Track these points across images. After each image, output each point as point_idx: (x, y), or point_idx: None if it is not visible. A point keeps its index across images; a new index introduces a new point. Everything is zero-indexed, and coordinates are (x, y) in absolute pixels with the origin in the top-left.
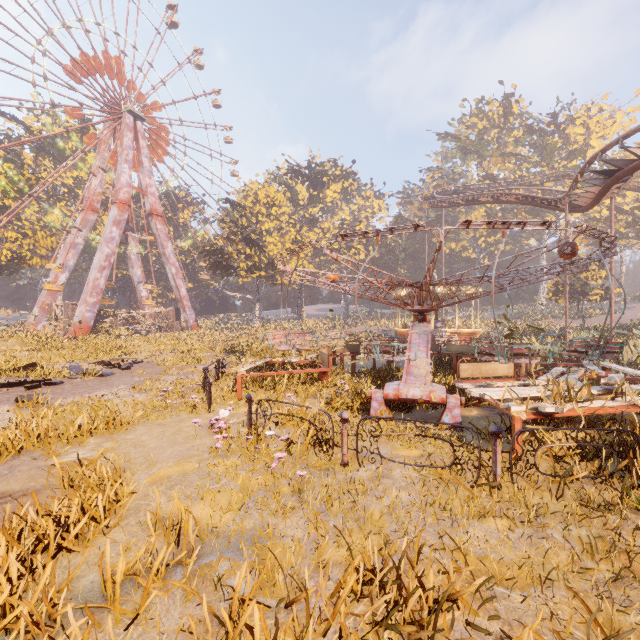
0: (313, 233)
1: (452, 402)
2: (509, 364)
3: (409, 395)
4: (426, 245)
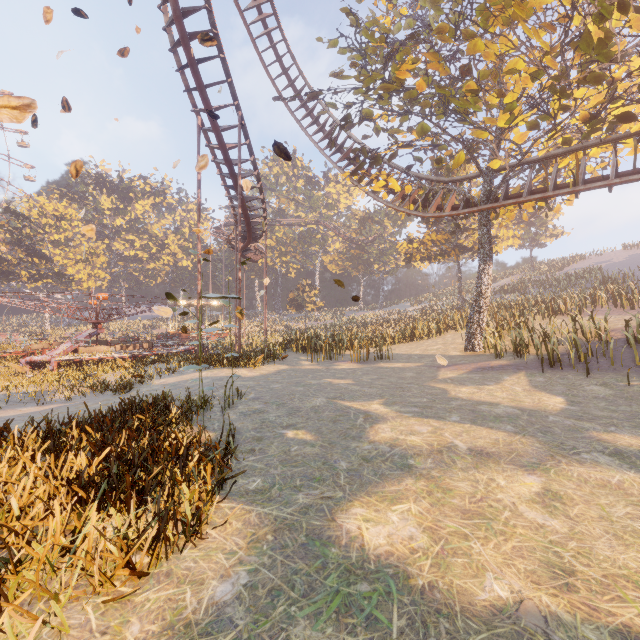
0: (118, 243)
1: (53, 361)
2: (108, 347)
3: (36, 359)
4: (210, 265)
